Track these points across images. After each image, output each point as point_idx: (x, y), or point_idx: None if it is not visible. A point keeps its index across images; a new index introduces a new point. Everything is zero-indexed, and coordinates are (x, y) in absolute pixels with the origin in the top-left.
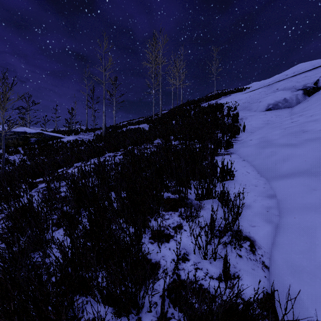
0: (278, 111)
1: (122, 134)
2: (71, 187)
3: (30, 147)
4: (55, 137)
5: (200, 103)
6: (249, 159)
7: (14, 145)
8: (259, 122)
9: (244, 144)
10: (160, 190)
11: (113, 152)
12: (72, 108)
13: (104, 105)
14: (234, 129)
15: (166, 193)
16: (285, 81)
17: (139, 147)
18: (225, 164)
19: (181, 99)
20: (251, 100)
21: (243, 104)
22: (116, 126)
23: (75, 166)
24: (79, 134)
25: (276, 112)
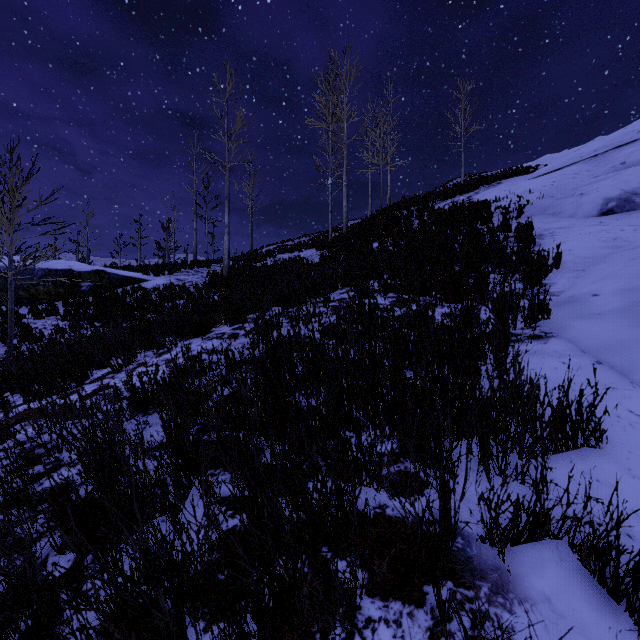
0: (635, 215)
1: (262, 272)
2: (81, 460)
3: (78, 301)
4: (130, 280)
5: (431, 202)
6: (616, 359)
7: (48, 296)
8: (590, 244)
9: (579, 307)
10: (355, 498)
11: (231, 325)
12: (169, 219)
13: (227, 212)
14: (539, 265)
15: (373, 491)
16: (639, 143)
17: (294, 314)
18: (543, 376)
19: (389, 194)
20: (556, 190)
21: (537, 200)
22: (253, 255)
23: (136, 362)
24: (180, 271)
25: (630, 217)
